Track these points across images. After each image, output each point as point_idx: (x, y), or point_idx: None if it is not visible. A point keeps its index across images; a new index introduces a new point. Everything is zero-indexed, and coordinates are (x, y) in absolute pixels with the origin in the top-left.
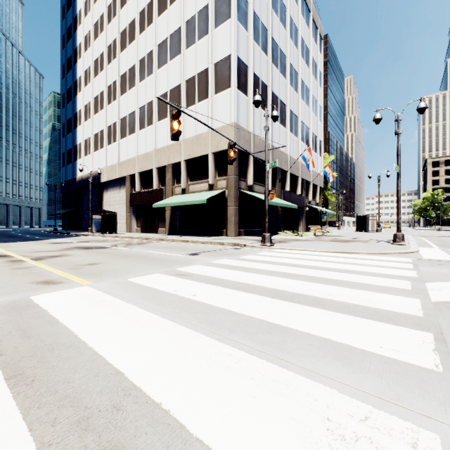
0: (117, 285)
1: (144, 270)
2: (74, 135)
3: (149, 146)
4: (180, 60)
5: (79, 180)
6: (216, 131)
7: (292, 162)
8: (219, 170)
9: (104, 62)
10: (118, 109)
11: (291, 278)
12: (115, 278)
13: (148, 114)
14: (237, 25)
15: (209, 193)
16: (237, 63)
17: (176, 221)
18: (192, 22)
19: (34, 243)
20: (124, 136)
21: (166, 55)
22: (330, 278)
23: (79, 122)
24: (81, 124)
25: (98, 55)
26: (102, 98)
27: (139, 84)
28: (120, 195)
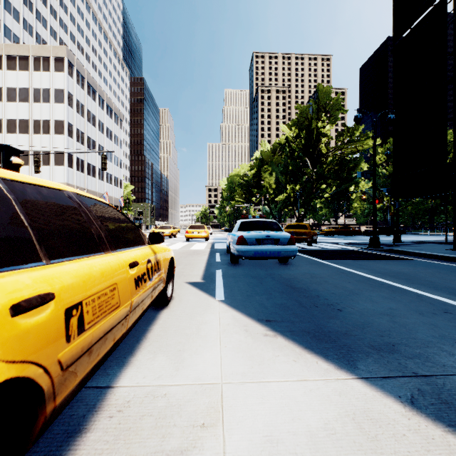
0: None
1: None
2: None
3: None
4: (28, 138)
5: None
6: None
7: (100, 195)
8: None
9: None
10: None
11: None
12: None
13: None
14: (68, 138)
15: None
16: (68, 155)
17: None
18: (38, 122)
19: None
20: None
21: (15, 129)
22: None
23: None
24: None
25: None
26: None
27: None
28: None
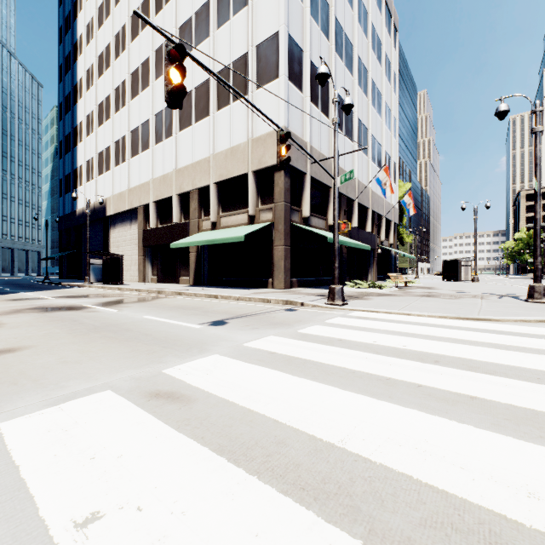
0: None
1: (89, 374)
2: (73, 155)
3: (168, 166)
4: (209, 46)
5: (80, 213)
6: (256, 107)
7: (361, 189)
8: (262, 195)
9: (110, 57)
10: (128, 117)
11: (450, 414)
12: None
13: (167, 123)
14: None
15: (249, 227)
16: (288, 44)
17: (204, 267)
18: None
19: None
20: (135, 154)
21: (190, 40)
22: None
23: (79, 138)
24: (82, 140)
25: (103, 48)
26: (108, 104)
27: (155, 83)
28: (131, 233)
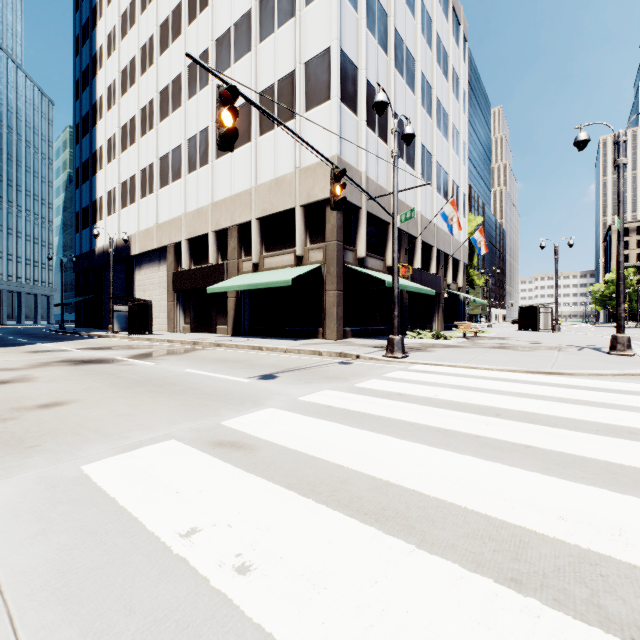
0: (35, 494)
1: (148, 426)
2: (92, 185)
3: (203, 198)
4: (250, 62)
5: (100, 252)
6: (308, 144)
7: (424, 224)
8: (311, 233)
9: (135, 72)
10: (156, 142)
11: (503, 460)
12: (56, 461)
13: (201, 149)
14: None
15: (297, 269)
16: (341, 61)
17: (245, 314)
18: None
19: (0, 352)
20: (165, 184)
21: (228, 55)
22: (602, 460)
23: (99, 165)
24: (103, 167)
25: (127, 62)
26: (133, 126)
27: (188, 103)
28: (160, 275)
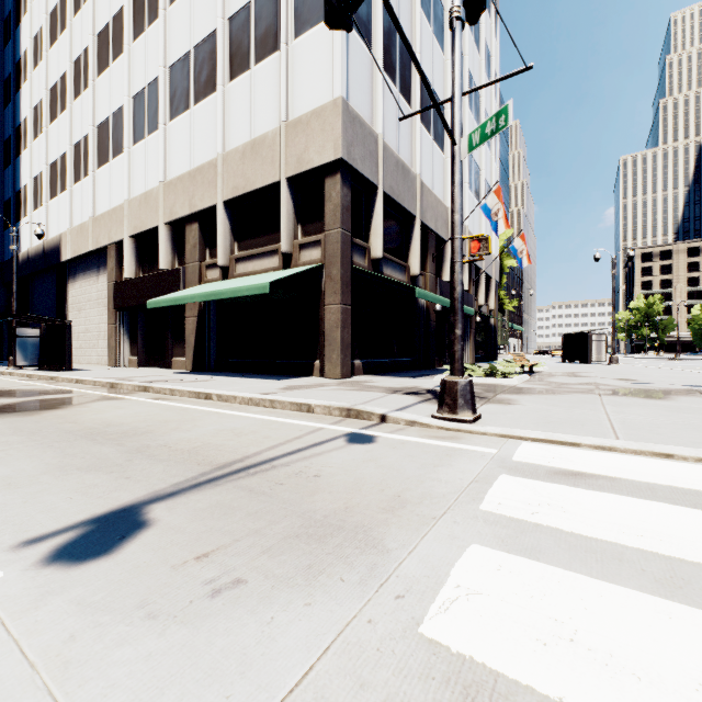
0: None
1: None
2: (15, 169)
3: (152, 177)
4: None
5: (24, 259)
6: None
7: None
8: (304, 220)
9: (66, 11)
10: (93, 104)
11: None
12: None
13: (151, 108)
14: None
15: (281, 272)
16: None
17: (210, 340)
18: None
19: None
20: (103, 162)
21: None
22: None
23: (23, 143)
24: (27, 144)
25: None
26: (64, 86)
27: (133, 45)
28: (98, 288)
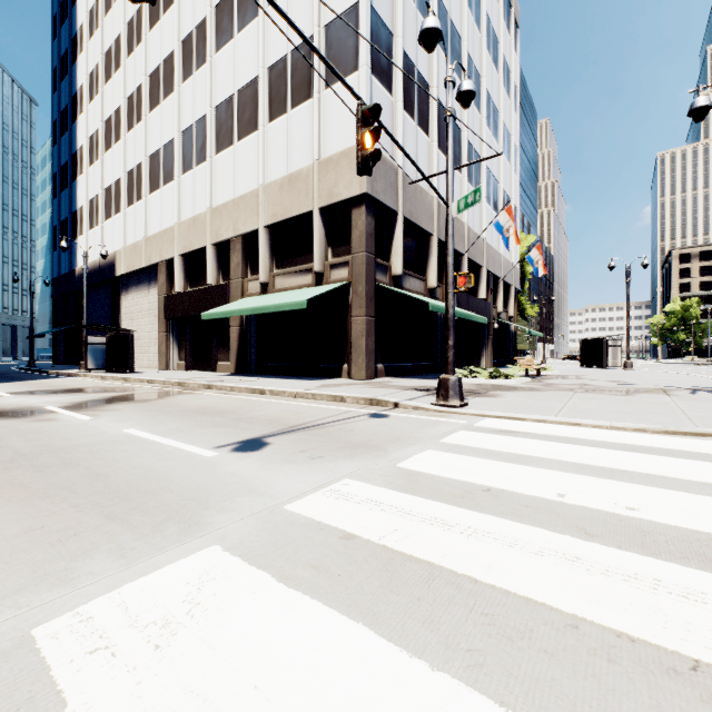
0: None
1: None
2: (72, 192)
3: (200, 203)
4: (257, 29)
5: (80, 273)
6: (318, 52)
7: (472, 239)
8: (334, 244)
9: (121, 53)
10: (145, 137)
11: None
12: None
13: (198, 142)
14: None
15: (315, 289)
16: (371, 21)
17: (251, 347)
18: None
19: None
20: (155, 188)
21: (231, 24)
22: None
23: (80, 169)
24: (84, 170)
25: (112, 42)
26: (118, 119)
27: (182, 86)
28: (150, 300)
